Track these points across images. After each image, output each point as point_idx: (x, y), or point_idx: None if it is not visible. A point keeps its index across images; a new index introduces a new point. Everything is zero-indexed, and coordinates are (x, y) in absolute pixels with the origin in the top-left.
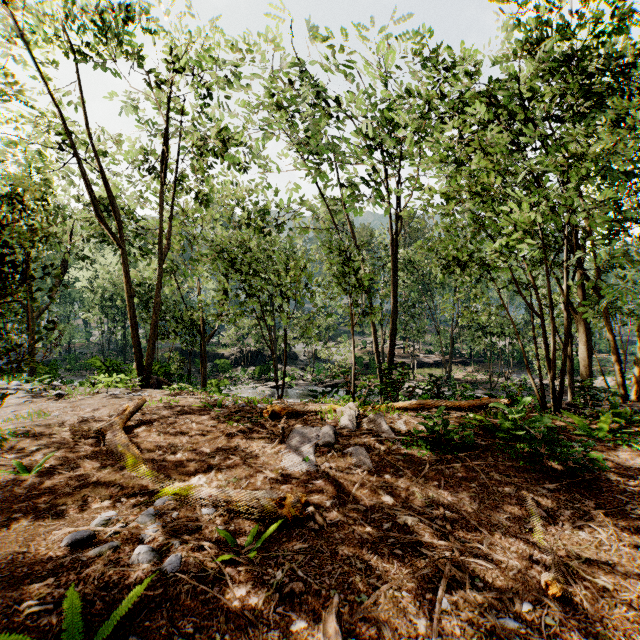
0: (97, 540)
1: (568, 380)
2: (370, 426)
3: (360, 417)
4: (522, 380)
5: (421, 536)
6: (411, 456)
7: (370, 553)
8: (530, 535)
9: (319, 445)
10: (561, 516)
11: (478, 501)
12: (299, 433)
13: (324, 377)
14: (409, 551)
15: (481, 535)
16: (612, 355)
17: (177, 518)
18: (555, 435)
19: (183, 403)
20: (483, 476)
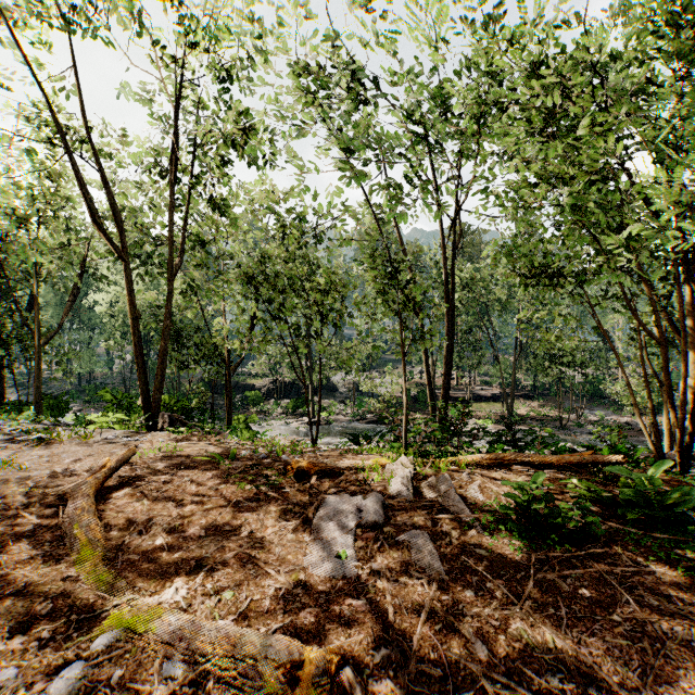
0: None
1: (664, 420)
2: (432, 494)
3: (417, 478)
4: (597, 417)
5: None
6: (500, 551)
7: None
8: None
9: (361, 526)
10: None
11: (637, 658)
12: (333, 505)
13: (366, 412)
14: None
15: None
16: None
17: (117, 686)
18: None
19: (188, 452)
20: (630, 601)
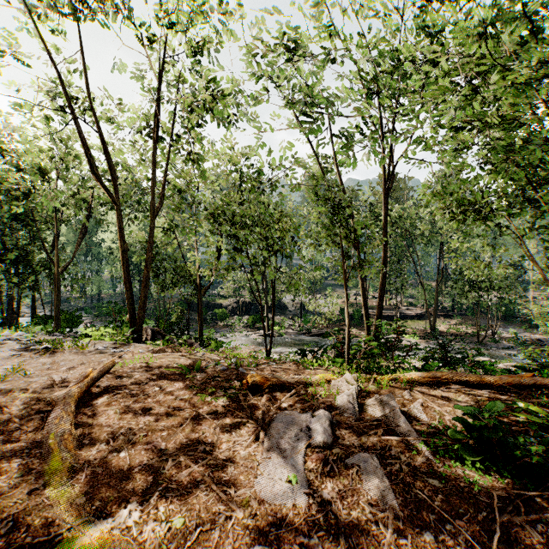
0: None
1: None
2: (377, 412)
3: (361, 395)
4: (510, 334)
5: None
6: (454, 482)
7: None
8: None
9: (310, 445)
10: None
11: None
12: (283, 422)
13: (311, 327)
14: None
15: None
16: None
17: None
18: None
19: (162, 363)
20: None
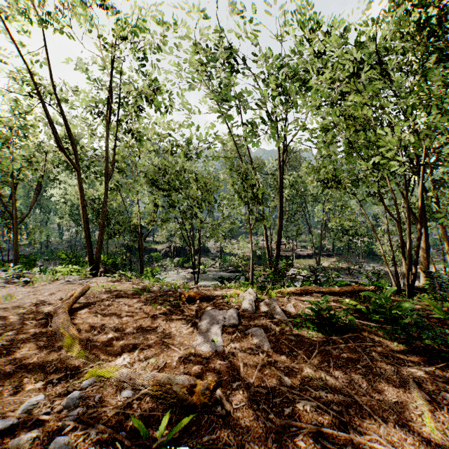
0: (21, 427)
1: None
2: (266, 309)
3: (258, 301)
4: (371, 267)
5: (320, 424)
6: (302, 337)
7: (275, 445)
8: (422, 424)
9: (225, 326)
10: (443, 400)
11: (366, 383)
12: (209, 315)
13: (228, 265)
14: (311, 442)
15: (376, 423)
16: (446, 251)
17: (98, 402)
18: (426, 322)
19: (120, 288)
20: (366, 358)
